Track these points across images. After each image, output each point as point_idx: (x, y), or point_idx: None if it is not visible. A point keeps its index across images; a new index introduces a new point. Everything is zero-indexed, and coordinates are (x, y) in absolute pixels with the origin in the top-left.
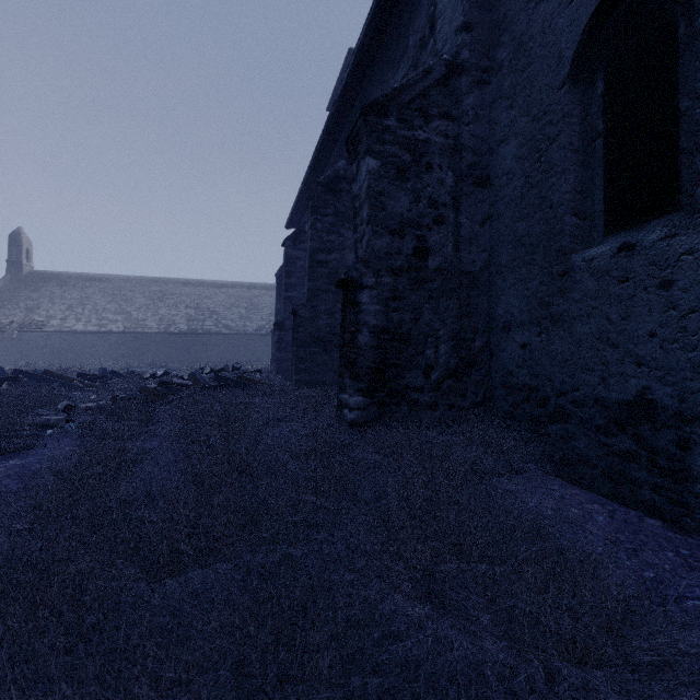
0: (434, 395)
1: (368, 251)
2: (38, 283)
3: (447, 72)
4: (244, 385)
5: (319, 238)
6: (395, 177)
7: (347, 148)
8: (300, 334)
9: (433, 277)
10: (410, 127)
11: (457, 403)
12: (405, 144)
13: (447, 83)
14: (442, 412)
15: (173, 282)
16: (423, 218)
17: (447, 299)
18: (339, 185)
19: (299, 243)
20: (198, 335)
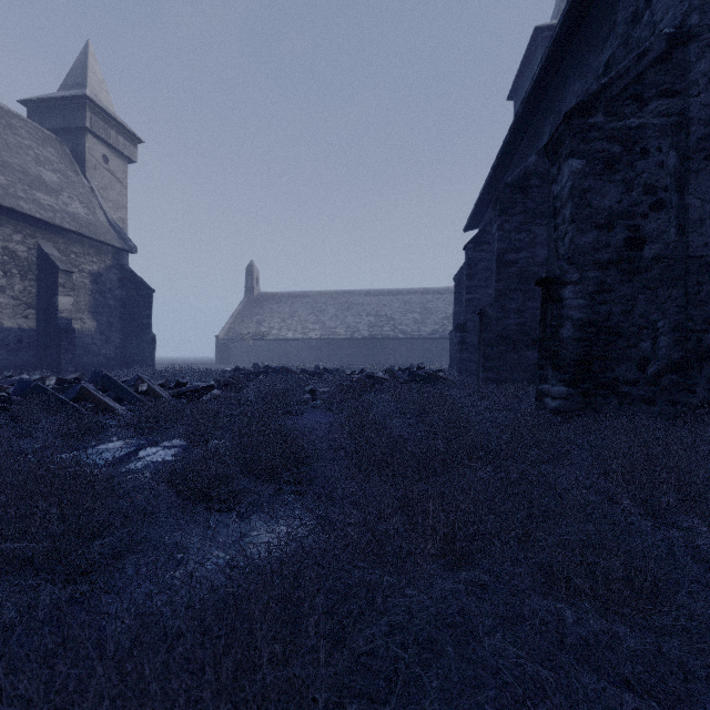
0: (651, 389)
1: (570, 248)
2: (263, 302)
3: (669, 46)
4: (434, 381)
5: (507, 239)
6: (602, 172)
7: (546, 152)
8: (487, 333)
9: (650, 266)
10: (620, 117)
11: (682, 399)
12: (614, 137)
13: (669, 58)
14: (661, 408)
15: (356, 294)
16: (637, 206)
17: (669, 288)
18: (529, 182)
19: (480, 245)
20: (377, 340)
